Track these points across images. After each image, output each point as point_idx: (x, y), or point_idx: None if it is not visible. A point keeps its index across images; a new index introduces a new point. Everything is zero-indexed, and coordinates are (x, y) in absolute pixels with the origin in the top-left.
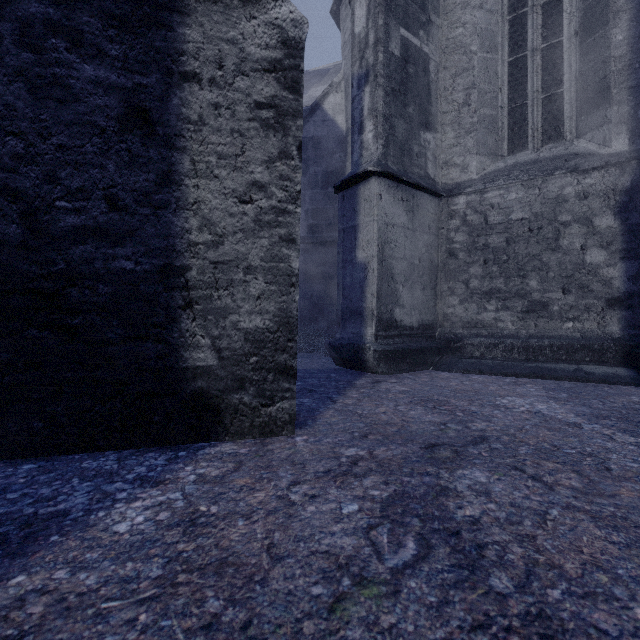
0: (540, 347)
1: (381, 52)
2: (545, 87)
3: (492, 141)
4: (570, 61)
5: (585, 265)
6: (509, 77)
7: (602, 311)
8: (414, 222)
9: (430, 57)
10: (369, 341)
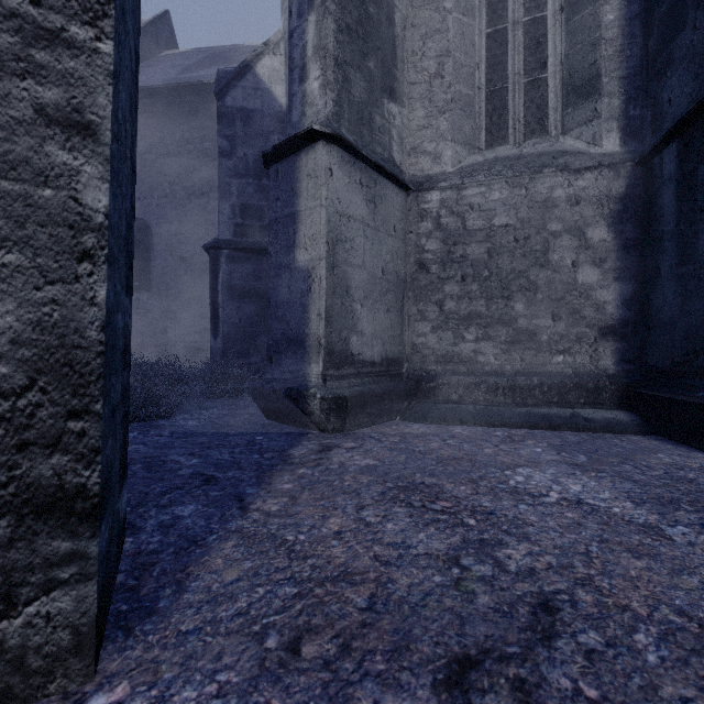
0: (529, 387)
1: None
2: (528, 69)
3: (469, 128)
4: (555, 42)
5: (577, 286)
6: (487, 52)
7: (595, 342)
8: (376, 218)
9: (396, 4)
10: (314, 384)
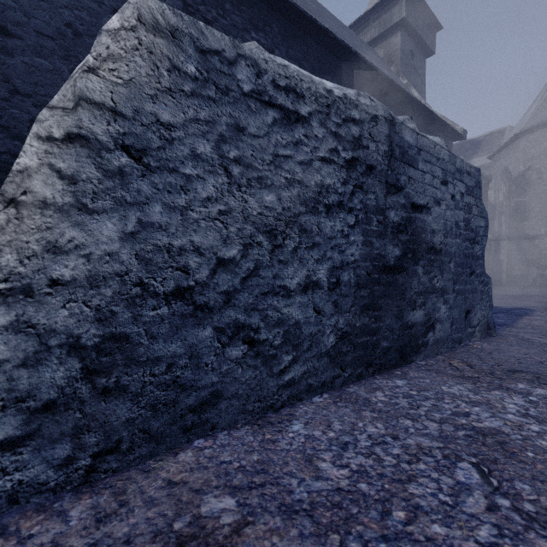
0: None
1: (507, 208)
2: None
3: None
4: None
5: None
6: None
7: None
8: (519, 248)
9: (526, 201)
10: (503, 278)
